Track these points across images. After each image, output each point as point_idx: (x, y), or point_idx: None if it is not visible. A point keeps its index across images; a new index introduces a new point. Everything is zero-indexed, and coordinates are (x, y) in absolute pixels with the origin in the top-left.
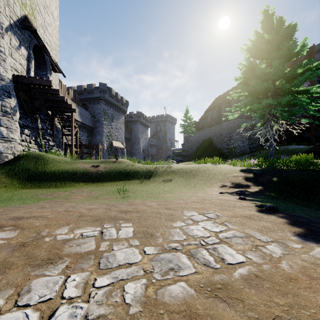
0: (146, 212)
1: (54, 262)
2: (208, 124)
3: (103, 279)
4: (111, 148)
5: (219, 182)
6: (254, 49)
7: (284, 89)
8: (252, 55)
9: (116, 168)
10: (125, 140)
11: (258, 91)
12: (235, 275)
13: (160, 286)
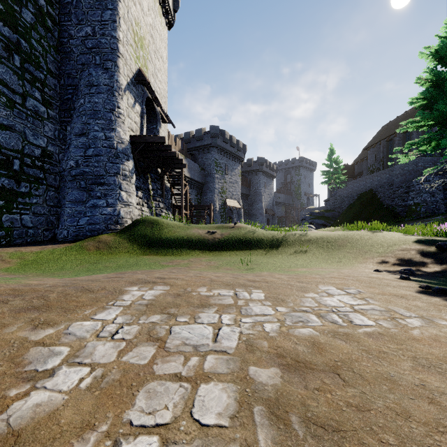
0: (276, 283)
1: (207, 307)
2: (369, 168)
3: (246, 319)
4: (224, 209)
5: (377, 257)
6: (444, 51)
7: None
8: (441, 62)
9: (235, 235)
10: (241, 197)
11: None
12: (359, 331)
13: (291, 328)
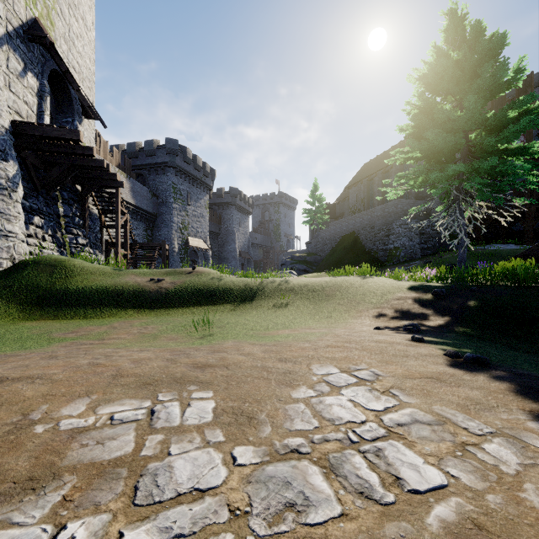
0: (242, 366)
1: (40, 488)
2: (351, 209)
3: (137, 534)
4: (186, 250)
5: (372, 309)
6: (432, 77)
7: (485, 146)
8: (428, 88)
9: (192, 283)
10: (210, 235)
11: (438, 151)
12: (431, 523)
13: None
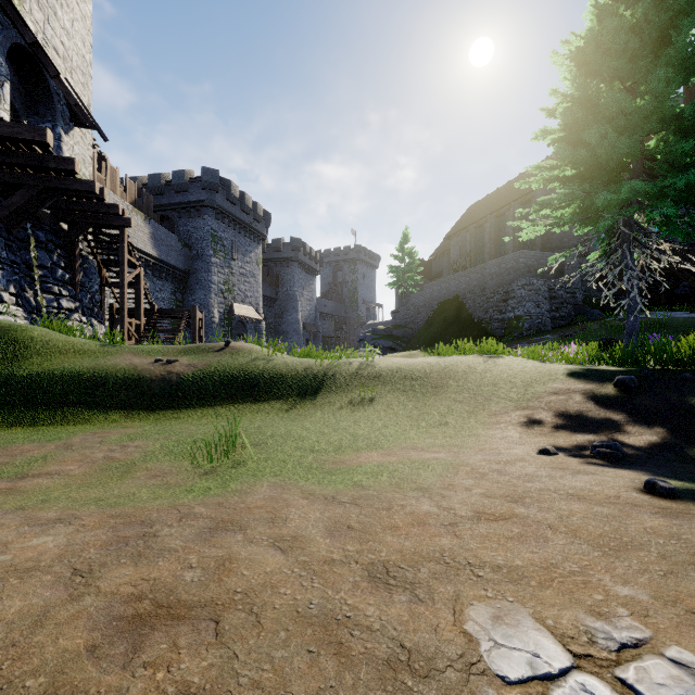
0: (264, 616)
1: None
2: (453, 266)
3: None
4: (230, 320)
5: (515, 410)
6: (592, 50)
7: (674, 156)
8: (585, 69)
9: (221, 367)
10: (263, 302)
11: (598, 166)
12: None
13: None
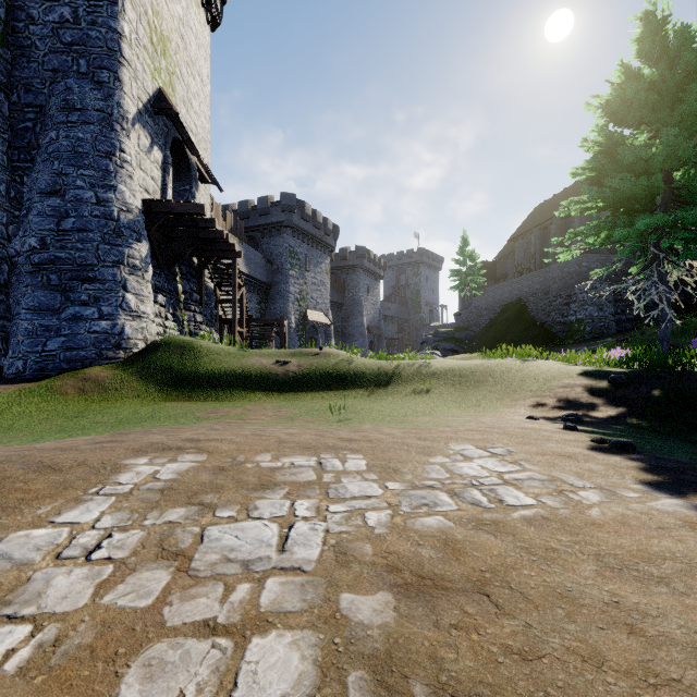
0: (384, 442)
1: (271, 488)
2: (517, 269)
3: (337, 506)
4: (304, 325)
5: (530, 398)
6: (617, 104)
7: (694, 189)
8: (613, 119)
9: (320, 366)
10: (331, 307)
11: (629, 197)
12: (514, 515)
13: (409, 517)
